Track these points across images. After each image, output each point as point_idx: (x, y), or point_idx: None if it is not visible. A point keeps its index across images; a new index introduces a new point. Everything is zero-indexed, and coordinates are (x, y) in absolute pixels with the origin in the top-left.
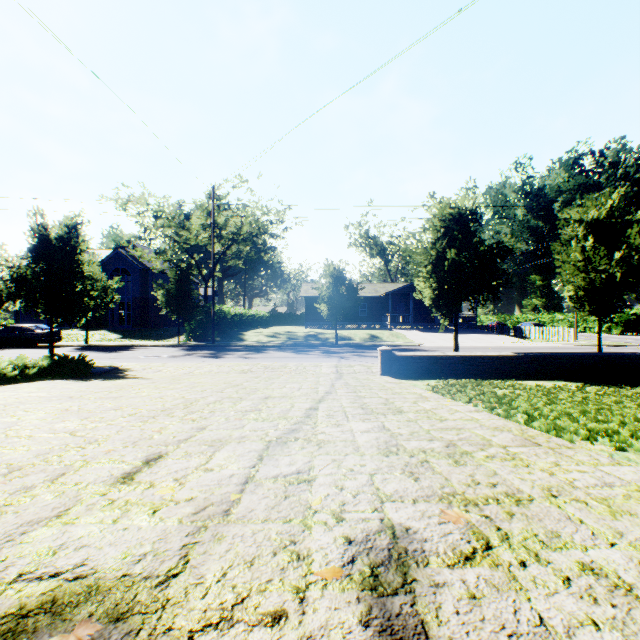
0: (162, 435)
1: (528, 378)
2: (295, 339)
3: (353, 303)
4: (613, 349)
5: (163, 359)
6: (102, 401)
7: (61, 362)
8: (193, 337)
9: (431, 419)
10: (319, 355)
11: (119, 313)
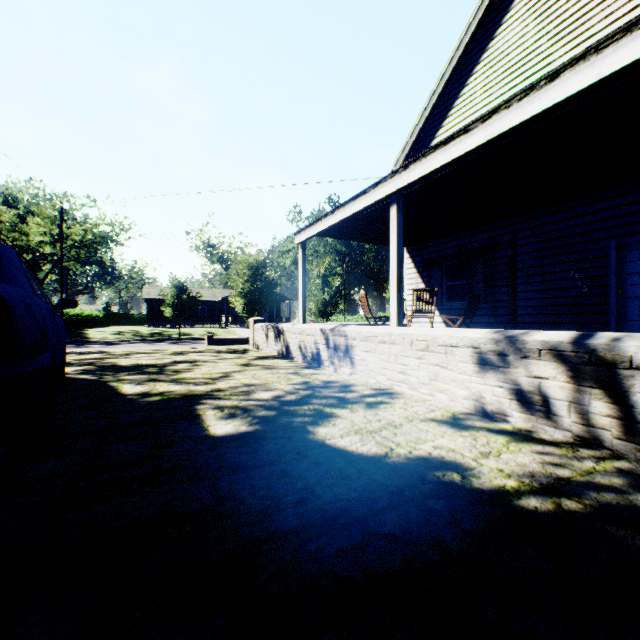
0: None
1: None
2: (141, 336)
3: (193, 307)
4: None
5: None
6: None
7: None
8: None
9: None
10: (168, 344)
11: None
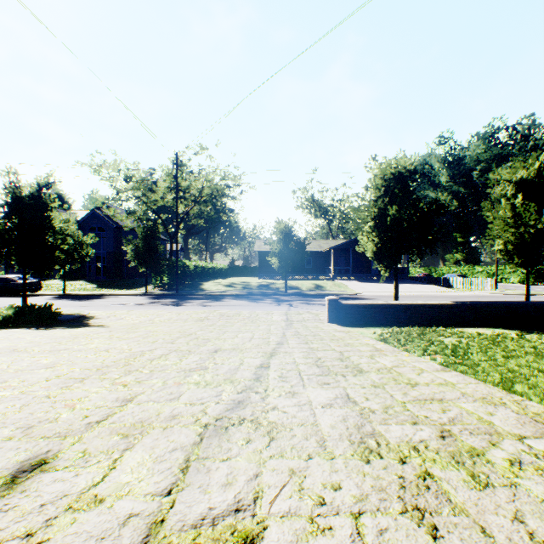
0: (72, 413)
1: (466, 325)
2: (249, 288)
3: (301, 256)
4: (532, 297)
5: (129, 307)
6: (41, 355)
7: (26, 311)
8: (159, 287)
9: (399, 383)
10: (270, 303)
11: (97, 266)
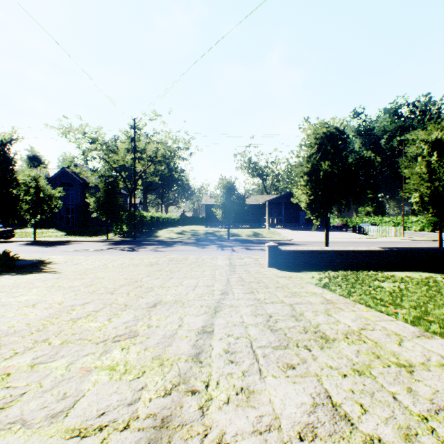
0: None
1: (393, 269)
2: (197, 235)
3: (241, 208)
4: (437, 243)
5: (88, 252)
6: None
7: None
8: (119, 234)
9: (388, 365)
10: (215, 248)
11: (68, 216)
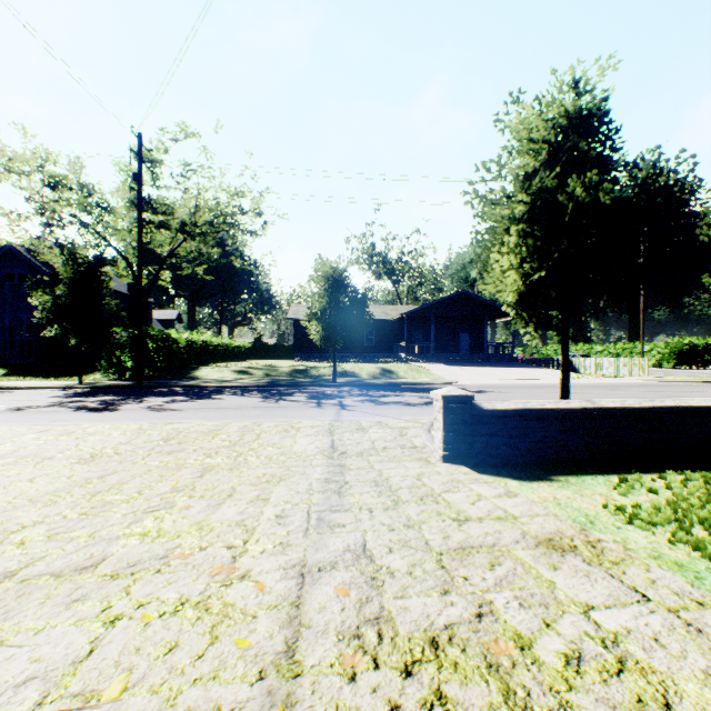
0: None
1: None
2: (275, 376)
3: (360, 320)
4: None
5: None
6: None
7: None
8: (114, 373)
9: None
10: (303, 402)
11: None
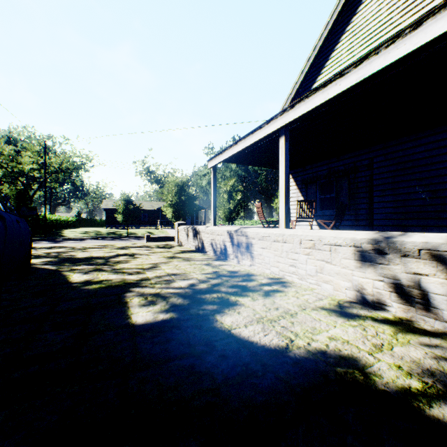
0: None
1: None
2: (101, 235)
3: (137, 214)
4: None
5: None
6: None
7: None
8: None
9: None
10: (119, 240)
11: None
